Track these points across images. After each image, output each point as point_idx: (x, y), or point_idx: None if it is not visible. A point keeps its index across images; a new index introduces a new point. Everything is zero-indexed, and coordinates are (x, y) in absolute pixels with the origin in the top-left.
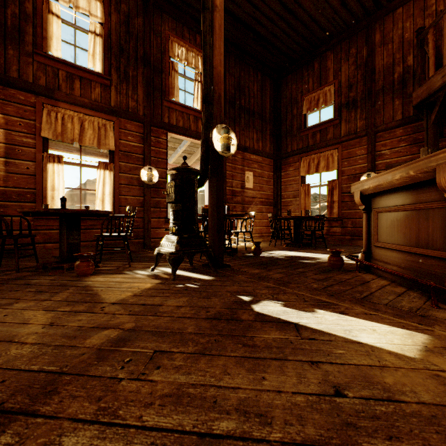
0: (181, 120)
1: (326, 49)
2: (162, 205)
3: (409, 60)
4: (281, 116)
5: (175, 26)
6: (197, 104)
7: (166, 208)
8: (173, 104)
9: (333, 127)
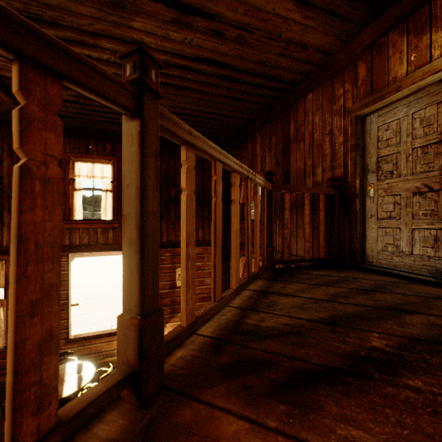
0: (86, 236)
1: (253, 130)
2: (62, 326)
3: (318, 173)
4: (230, 196)
5: (79, 144)
6: (104, 217)
7: (67, 329)
8: (75, 224)
9: (260, 232)
